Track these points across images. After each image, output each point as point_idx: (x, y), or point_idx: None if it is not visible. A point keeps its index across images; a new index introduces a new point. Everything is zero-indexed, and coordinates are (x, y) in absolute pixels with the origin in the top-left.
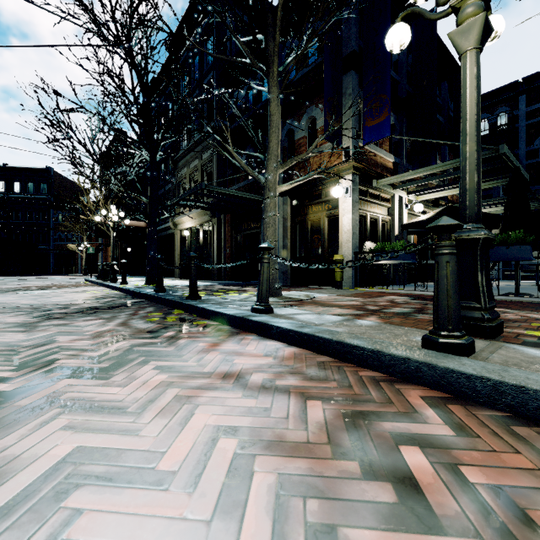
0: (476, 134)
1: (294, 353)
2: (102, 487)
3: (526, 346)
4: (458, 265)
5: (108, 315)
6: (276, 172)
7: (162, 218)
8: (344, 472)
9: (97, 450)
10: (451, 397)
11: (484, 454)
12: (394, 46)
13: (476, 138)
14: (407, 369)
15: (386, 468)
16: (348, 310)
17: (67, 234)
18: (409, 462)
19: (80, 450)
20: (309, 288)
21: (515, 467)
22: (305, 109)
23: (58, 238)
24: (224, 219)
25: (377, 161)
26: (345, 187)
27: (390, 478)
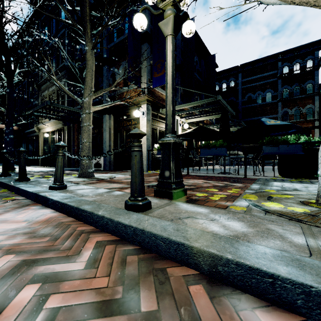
0: (171, 83)
1: (50, 217)
2: None
3: (189, 202)
4: (163, 157)
5: None
6: (90, 97)
7: (19, 124)
8: None
9: None
10: (118, 239)
11: (84, 281)
12: (137, 26)
13: (171, 86)
14: (103, 223)
15: None
16: (122, 185)
17: None
18: (16, 299)
19: None
20: (121, 172)
21: (94, 287)
22: (121, 62)
23: None
24: (73, 127)
25: (163, 98)
26: (142, 111)
27: None
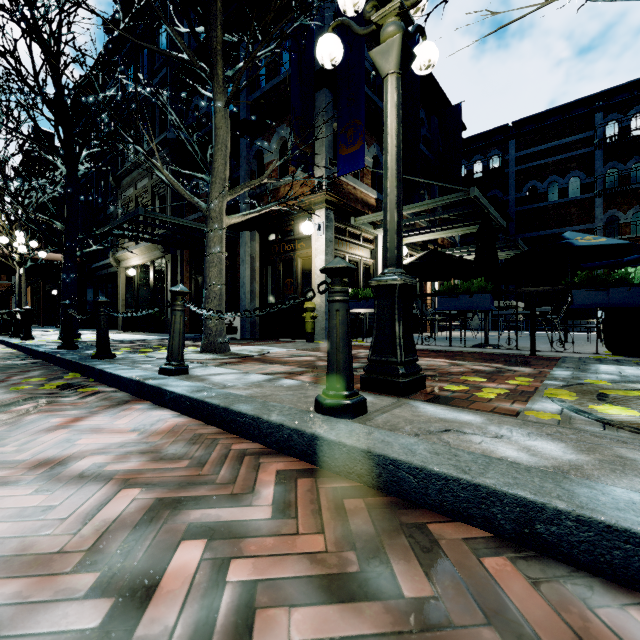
0: (396, 168)
1: (174, 425)
2: None
3: (435, 402)
4: (379, 314)
5: None
6: (222, 199)
7: (86, 252)
8: (66, 591)
9: None
10: (314, 469)
11: (281, 539)
12: (324, 60)
13: (396, 173)
14: (281, 438)
15: (134, 576)
16: (289, 368)
17: None
18: (173, 564)
19: None
20: (276, 342)
21: (302, 551)
22: (275, 127)
23: None
24: (181, 256)
25: (357, 196)
26: (317, 223)
27: (125, 591)
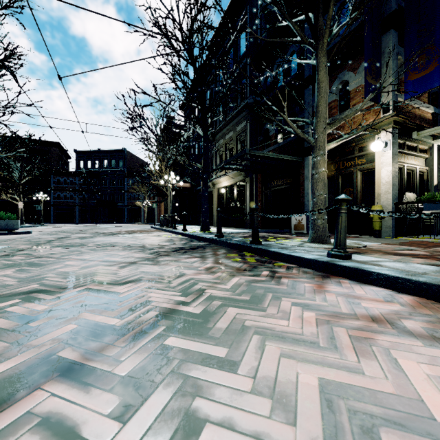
0: None
1: (416, 302)
2: (400, 432)
3: None
4: None
5: (198, 255)
6: (325, 132)
7: (211, 180)
8: None
9: (342, 386)
10: None
11: None
12: None
13: None
14: None
15: None
16: (426, 260)
17: (135, 195)
18: None
19: (325, 383)
20: None
21: None
22: (336, 75)
23: (129, 197)
24: (256, 178)
25: (415, 113)
26: (384, 141)
27: None
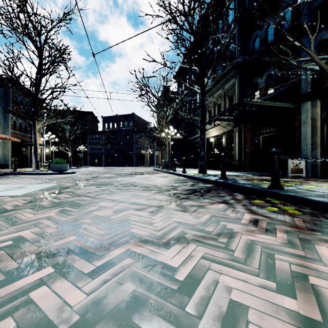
0: None
1: None
2: None
3: None
4: None
5: (218, 199)
6: None
7: (207, 129)
8: None
9: None
10: None
11: None
12: None
13: None
14: None
15: None
16: None
17: (140, 146)
18: None
19: None
20: None
21: None
22: None
23: (137, 148)
24: (244, 127)
25: None
26: None
27: None
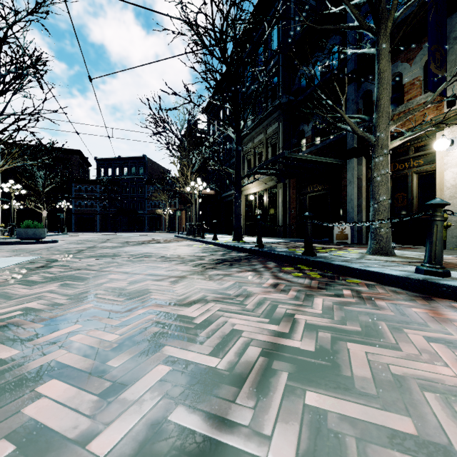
0: None
1: None
2: None
3: None
4: None
5: (248, 268)
6: (388, 129)
7: (244, 185)
8: None
9: None
10: None
11: None
12: None
13: None
14: None
15: None
16: None
17: (156, 203)
18: None
19: None
20: (399, 247)
21: None
22: None
23: (150, 205)
24: (289, 184)
25: None
26: (450, 139)
27: None
